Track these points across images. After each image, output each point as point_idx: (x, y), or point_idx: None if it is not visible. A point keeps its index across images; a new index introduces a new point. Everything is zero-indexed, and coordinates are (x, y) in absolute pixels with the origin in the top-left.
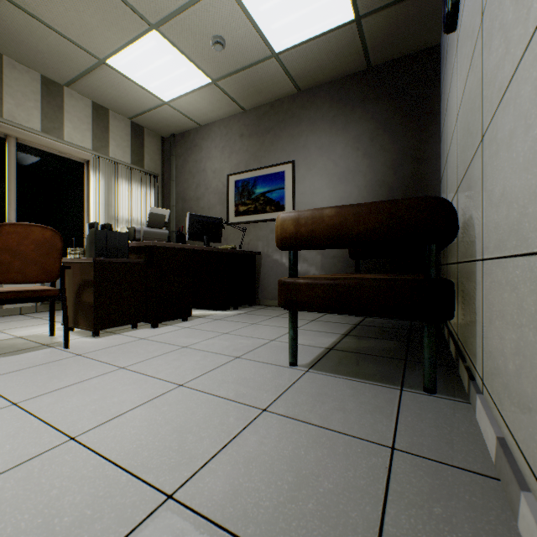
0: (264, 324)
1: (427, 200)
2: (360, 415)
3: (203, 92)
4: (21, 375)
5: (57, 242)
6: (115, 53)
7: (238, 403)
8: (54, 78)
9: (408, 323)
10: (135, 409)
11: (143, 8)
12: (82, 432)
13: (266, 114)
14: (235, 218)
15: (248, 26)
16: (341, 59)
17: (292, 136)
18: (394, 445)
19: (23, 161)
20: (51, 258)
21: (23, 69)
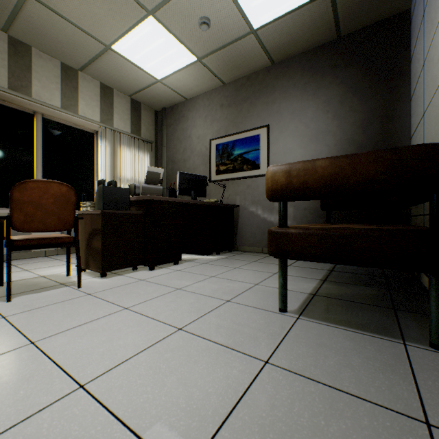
0: (245, 268)
1: (436, 147)
2: (371, 375)
3: (190, 69)
4: (40, 312)
5: (71, 196)
6: (118, 39)
7: (238, 352)
8: (71, 64)
9: (380, 270)
10: (139, 355)
11: None
12: (91, 379)
13: (243, 86)
14: (216, 176)
15: (231, 5)
16: (313, 31)
17: (266, 103)
18: (428, 420)
19: (47, 132)
20: (67, 209)
21: (47, 58)
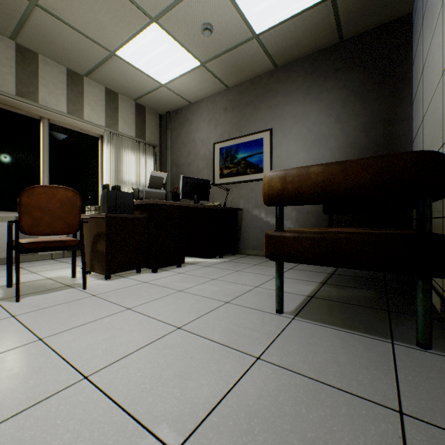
0: (247, 271)
1: (422, 154)
2: (356, 370)
3: (193, 74)
4: (48, 312)
5: (77, 201)
6: (123, 45)
7: (232, 349)
8: (77, 70)
9: (381, 273)
10: (140, 350)
11: (145, 4)
12: (94, 371)
13: (246, 90)
14: (220, 180)
15: (233, 12)
16: (315, 35)
17: (269, 107)
18: (402, 409)
19: (53, 137)
20: (72, 214)
21: (53, 64)
